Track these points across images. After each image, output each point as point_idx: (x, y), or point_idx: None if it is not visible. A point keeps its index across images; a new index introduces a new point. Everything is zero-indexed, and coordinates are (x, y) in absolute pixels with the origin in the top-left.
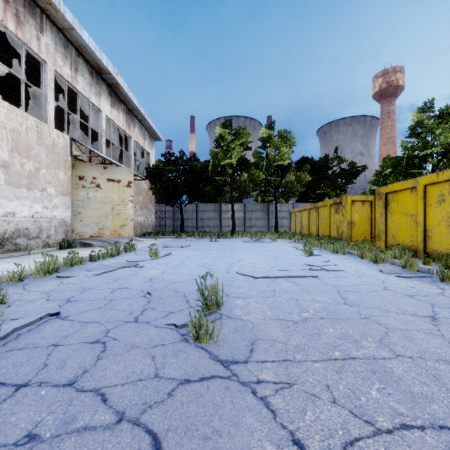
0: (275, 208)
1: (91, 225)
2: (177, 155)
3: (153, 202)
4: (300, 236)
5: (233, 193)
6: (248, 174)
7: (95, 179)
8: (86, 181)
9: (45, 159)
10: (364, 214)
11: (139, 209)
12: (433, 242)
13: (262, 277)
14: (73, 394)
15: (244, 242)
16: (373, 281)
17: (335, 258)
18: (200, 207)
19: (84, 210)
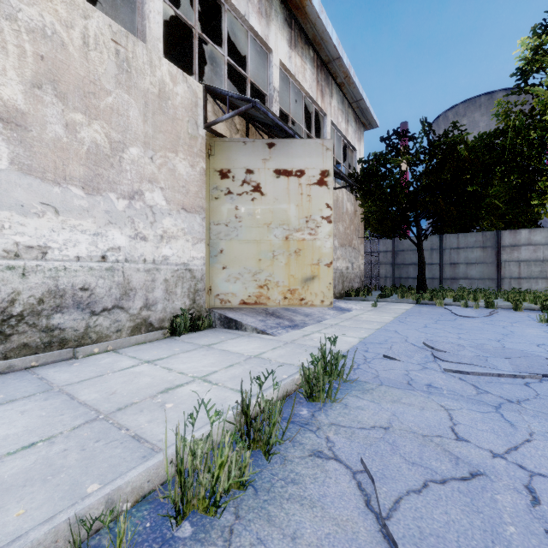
0: None
1: (242, 277)
2: (413, 134)
3: (361, 235)
4: None
5: None
6: None
7: (250, 174)
8: (234, 180)
9: (139, 125)
10: None
11: (339, 248)
12: None
13: None
14: None
15: None
16: None
17: None
18: (447, 240)
19: (229, 245)
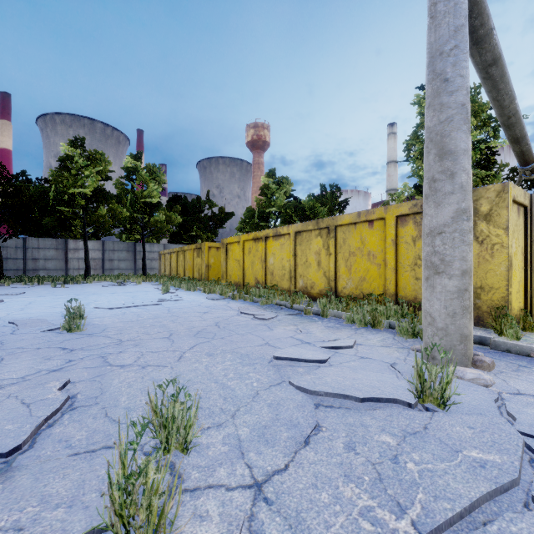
0: (143, 248)
1: None
2: None
3: None
4: (168, 278)
5: (86, 228)
6: (108, 209)
7: None
8: None
9: None
10: (218, 258)
11: None
12: (247, 279)
13: (117, 308)
14: (3, 350)
15: (102, 286)
16: (196, 303)
17: (186, 294)
18: (30, 242)
19: None
